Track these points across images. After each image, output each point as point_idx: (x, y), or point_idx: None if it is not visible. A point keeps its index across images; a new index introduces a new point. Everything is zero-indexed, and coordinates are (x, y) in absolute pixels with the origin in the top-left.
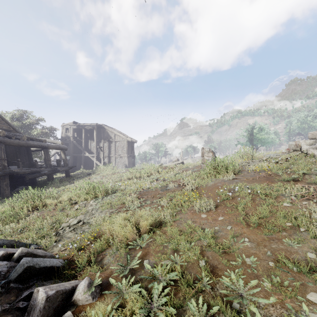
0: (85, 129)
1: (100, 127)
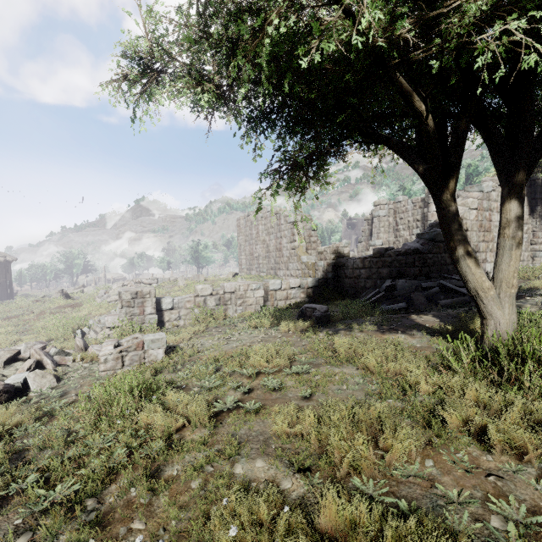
0: None
1: None
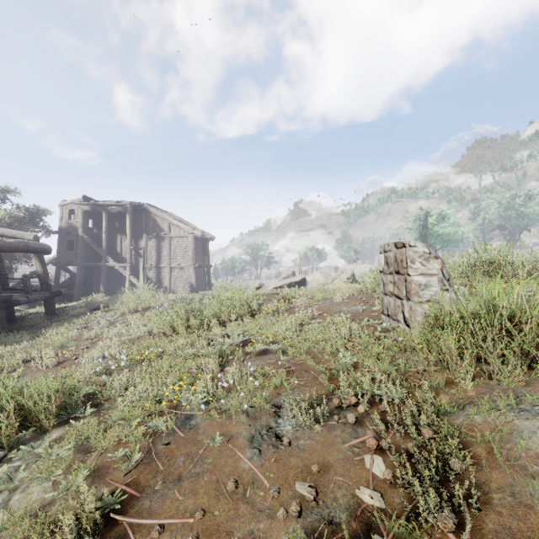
0: (110, 213)
1: (140, 209)
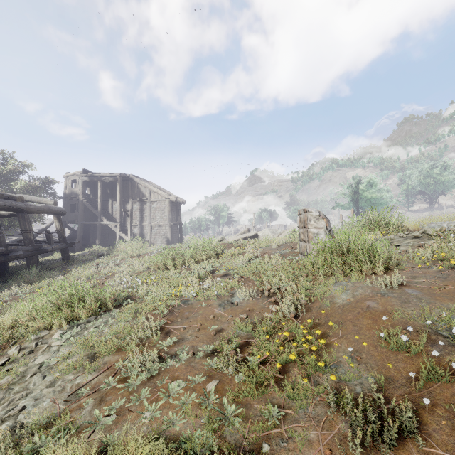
0: (103, 182)
1: (127, 179)
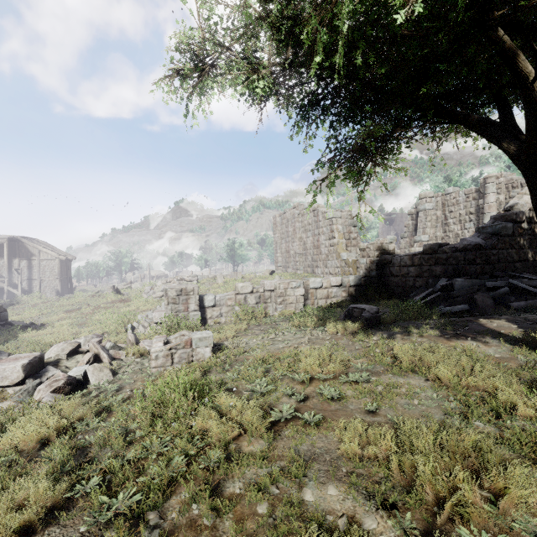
0: None
1: (13, 240)
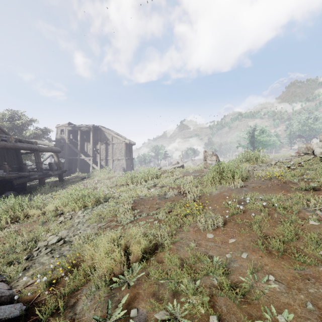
0: (81, 131)
1: (97, 129)
